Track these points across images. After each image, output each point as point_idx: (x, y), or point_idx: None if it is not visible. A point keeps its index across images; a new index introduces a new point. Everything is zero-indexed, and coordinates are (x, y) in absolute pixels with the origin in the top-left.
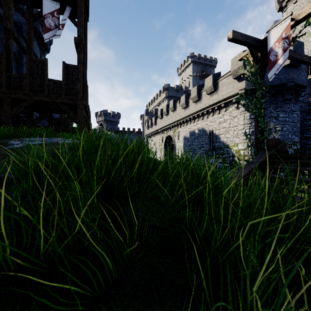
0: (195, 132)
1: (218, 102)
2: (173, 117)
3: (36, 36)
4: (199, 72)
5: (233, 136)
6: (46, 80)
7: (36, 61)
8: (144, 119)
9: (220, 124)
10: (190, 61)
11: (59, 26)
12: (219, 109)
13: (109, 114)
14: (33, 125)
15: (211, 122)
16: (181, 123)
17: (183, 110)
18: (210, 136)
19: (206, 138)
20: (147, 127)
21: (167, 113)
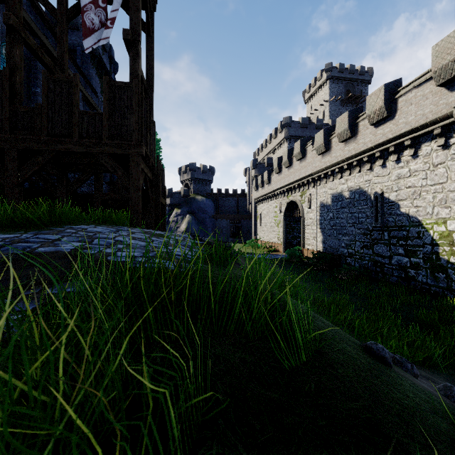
0: (343, 195)
1: (397, 137)
2: (300, 170)
3: (95, 61)
4: (341, 93)
5: (435, 203)
6: (76, 113)
7: (59, 81)
8: (250, 175)
9: (401, 179)
10: (325, 77)
11: (106, 23)
12: (399, 150)
13: (198, 169)
14: (67, 194)
15: (378, 177)
16: (316, 180)
17: (319, 156)
18: (376, 203)
19: (368, 206)
20: (256, 187)
21: (290, 163)
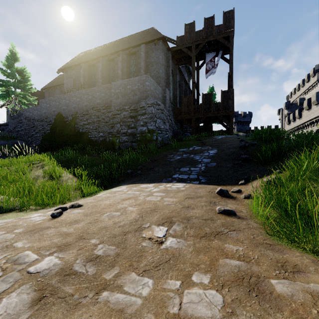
0: None
1: None
2: None
3: (186, 69)
4: None
5: None
6: (212, 104)
7: (206, 95)
8: (282, 114)
9: None
10: None
11: (214, 66)
12: None
13: (240, 115)
14: (199, 132)
15: None
16: None
17: None
18: None
19: None
20: (288, 122)
21: (318, 102)
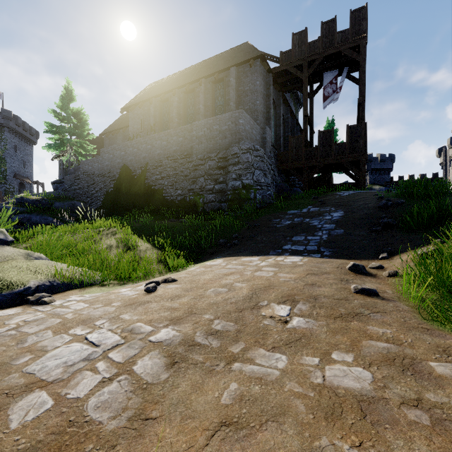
0: None
1: None
2: None
3: (293, 96)
4: None
5: None
6: (333, 145)
7: (325, 133)
8: (446, 155)
9: None
10: None
11: (336, 90)
12: None
13: (375, 159)
14: (314, 186)
15: None
16: None
17: None
18: None
19: None
20: None
21: None
